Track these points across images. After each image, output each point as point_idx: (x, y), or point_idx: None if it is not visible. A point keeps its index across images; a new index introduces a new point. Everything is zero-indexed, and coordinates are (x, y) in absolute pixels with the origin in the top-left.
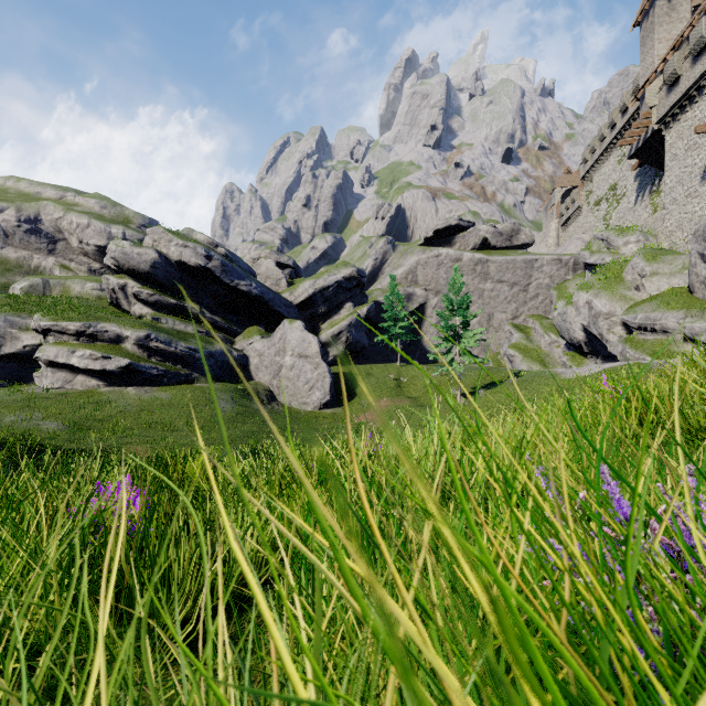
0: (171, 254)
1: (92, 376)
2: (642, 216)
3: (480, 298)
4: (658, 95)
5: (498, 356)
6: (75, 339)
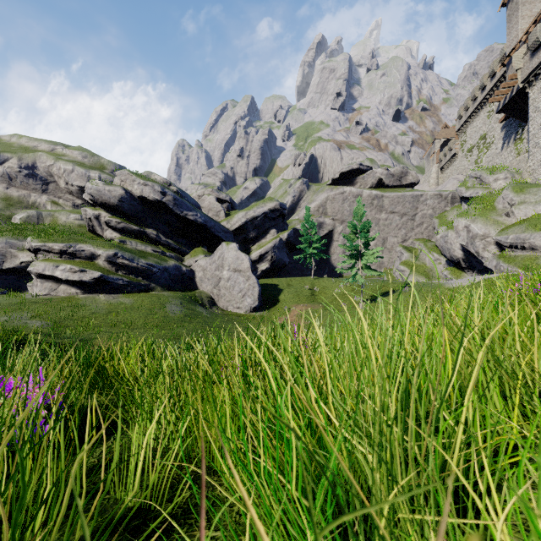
0: (134, 191)
1: (71, 286)
2: (508, 159)
3: (376, 225)
4: (522, 60)
5: (390, 271)
6: (59, 256)
